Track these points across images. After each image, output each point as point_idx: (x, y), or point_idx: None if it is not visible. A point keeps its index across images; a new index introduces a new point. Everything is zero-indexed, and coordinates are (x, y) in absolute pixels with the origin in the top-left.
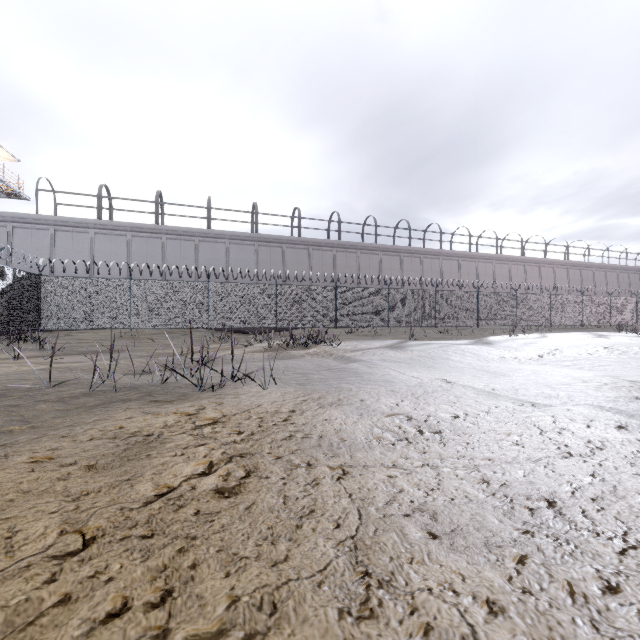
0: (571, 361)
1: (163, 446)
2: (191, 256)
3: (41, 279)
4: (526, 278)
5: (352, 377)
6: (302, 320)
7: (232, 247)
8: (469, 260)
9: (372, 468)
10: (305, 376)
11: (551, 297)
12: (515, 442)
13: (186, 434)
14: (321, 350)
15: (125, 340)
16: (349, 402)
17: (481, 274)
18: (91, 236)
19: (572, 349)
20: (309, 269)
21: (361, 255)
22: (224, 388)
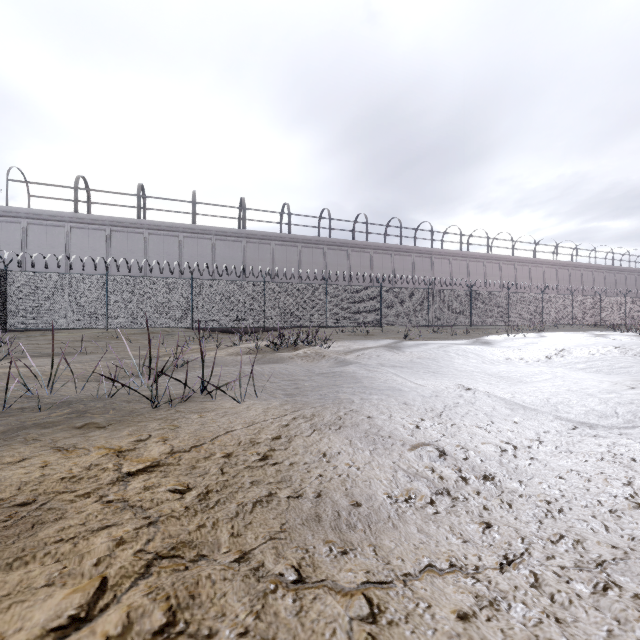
0: (585, 362)
1: (32, 536)
2: (175, 252)
3: (7, 274)
4: (516, 278)
5: (350, 384)
6: (291, 319)
7: (218, 243)
8: (460, 259)
9: (419, 582)
10: (294, 383)
11: (543, 296)
12: (631, 504)
13: (93, 499)
14: (312, 351)
15: (101, 340)
16: (353, 424)
17: (472, 273)
18: (67, 230)
19: (581, 349)
20: (299, 267)
21: (352, 253)
22: (189, 403)
